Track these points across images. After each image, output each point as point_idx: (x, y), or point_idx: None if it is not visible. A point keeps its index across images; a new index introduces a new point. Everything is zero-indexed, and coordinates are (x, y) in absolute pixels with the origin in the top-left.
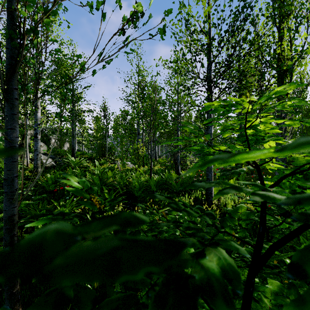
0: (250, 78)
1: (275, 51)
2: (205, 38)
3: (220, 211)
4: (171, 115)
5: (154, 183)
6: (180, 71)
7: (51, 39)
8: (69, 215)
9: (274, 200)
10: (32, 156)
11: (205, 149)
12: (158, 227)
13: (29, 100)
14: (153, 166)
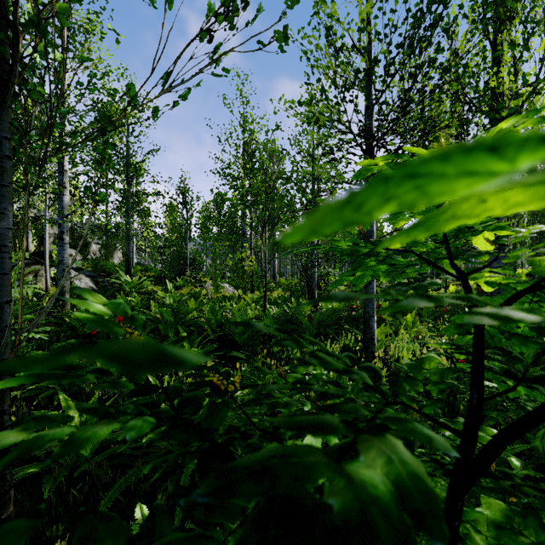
0: (443, 132)
1: (488, 83)
2: (361, 61)
3: (388, 371)
4: (300, 200)
5: (271, 321)
6: (317, 119)
7: (81, 56)
8: (81, 368)
9: (523, 322)
10: (55, 274)
11: (361, 251)
12: (269, 396)
13: (33, 160)
14: (270, 291)
